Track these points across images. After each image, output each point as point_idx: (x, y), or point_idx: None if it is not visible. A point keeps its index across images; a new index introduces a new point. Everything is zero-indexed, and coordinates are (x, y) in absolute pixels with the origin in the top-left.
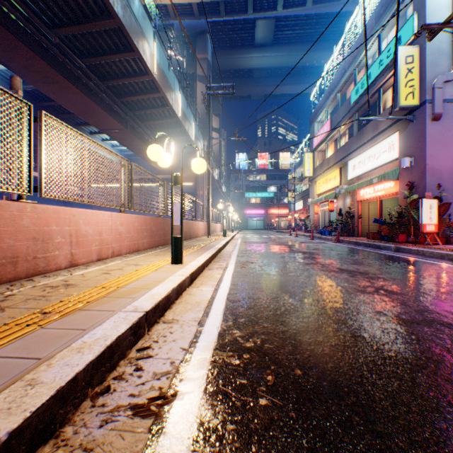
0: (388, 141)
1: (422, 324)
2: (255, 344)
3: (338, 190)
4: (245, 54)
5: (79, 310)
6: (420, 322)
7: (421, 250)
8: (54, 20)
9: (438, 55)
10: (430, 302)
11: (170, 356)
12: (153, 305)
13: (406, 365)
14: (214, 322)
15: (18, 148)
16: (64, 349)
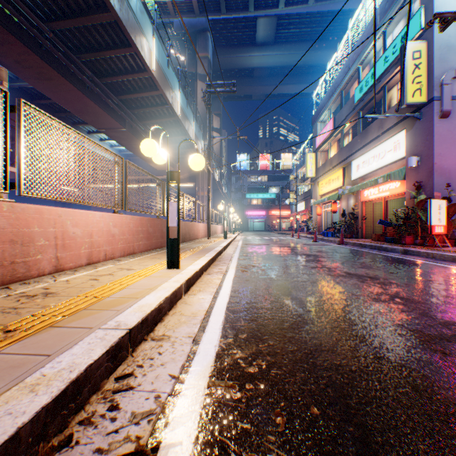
0: (394, 140)
1: (453, 341)
2: (260, 369)
3: (342, 191)
4: (246, 52)
5: (50, 327)
6: (450, 338)
7: (431, 252)
8: (48, 14)
9: (447, 50)
10: (455, 313)
11: (155, 387)
12: (139, 320)
13: (449, 400)
14: (212, 339)
15: None
16: (14, 386)
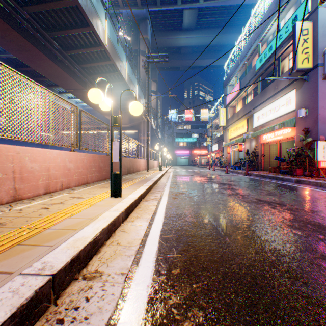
0: (286, 97)
1: None
2: (197, 325)
3: (246, 135)
4: (175, 35)
5: None
6: None
7: (320, 182)
8: None
9: None
10: None
11: None
12: (68, 260)
13: None
14: (144, 276)
15: None
16: None
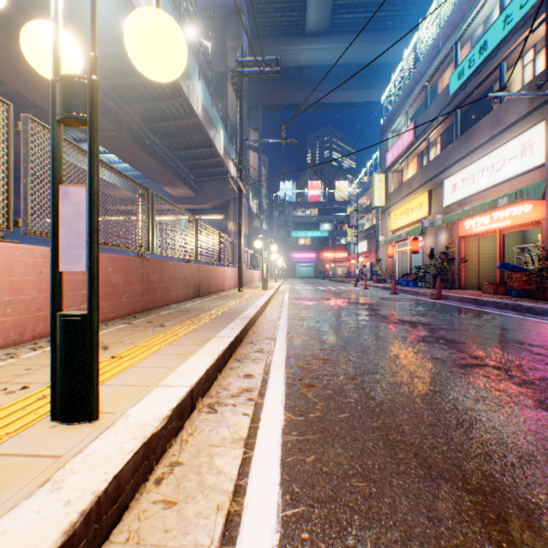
0: (522, 141)
1: None
2: None
3: (431, 222)
4: (292, 45)
5: None
6: None
7: None
8: None
9: None
10: None
11: None
12: None
13: None
14: None
15: None
16: None
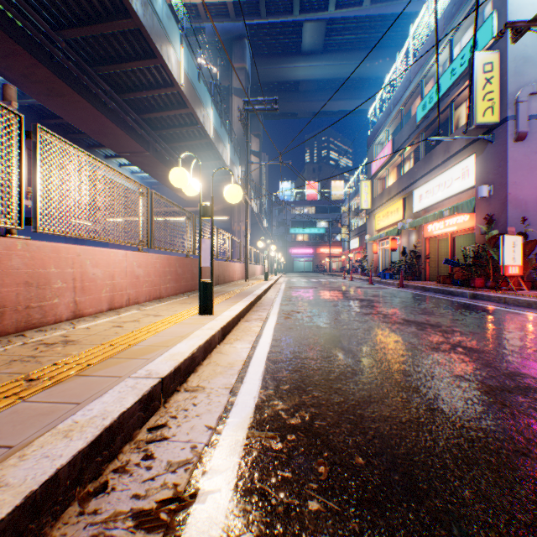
0: (462, 166)
1: (515, 393)
2: (303, 420)
3: (402, 225)
4: (290, 63)
5: (76, 376)
6: (512, 390)
7: (503, 297)
8: (60, 20)
9: (522, 62)
10: (522, 363)
11: (191, 438)
12: (171, 369)
13: (502, 451)
14: (251, 390)
15: (6, 170)
16: (47, 432)
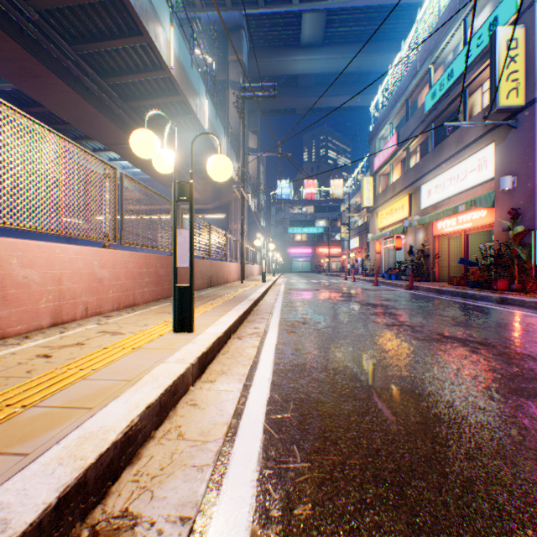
0: (479, 157)
1: None
2: None
3: (409, 222)
4: (289, 56)
5: None
6: None
7: None
8: None
9: None
10: None
11: None
12: (49, 501)
13: None
14: (233, 526)
15: None
16: None
